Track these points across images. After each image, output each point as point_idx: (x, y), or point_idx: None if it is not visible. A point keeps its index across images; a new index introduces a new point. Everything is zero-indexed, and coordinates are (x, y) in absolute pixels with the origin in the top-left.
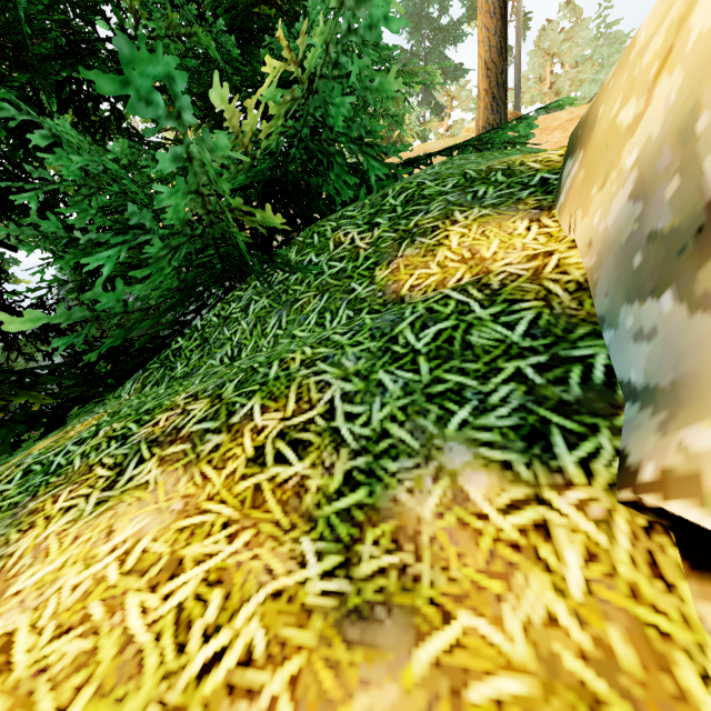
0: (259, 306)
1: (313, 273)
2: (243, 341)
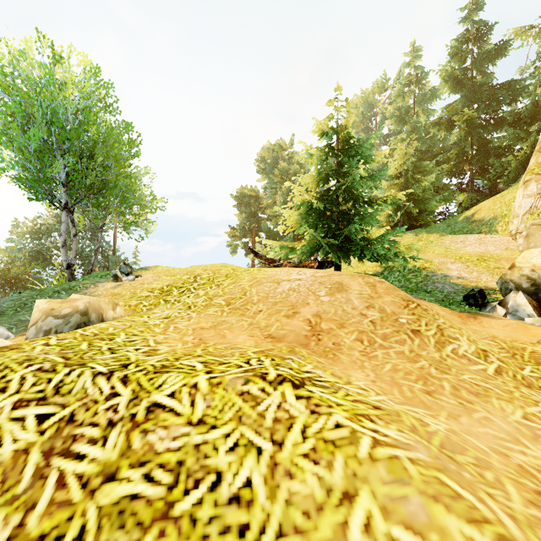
0: None
1: None
2: None
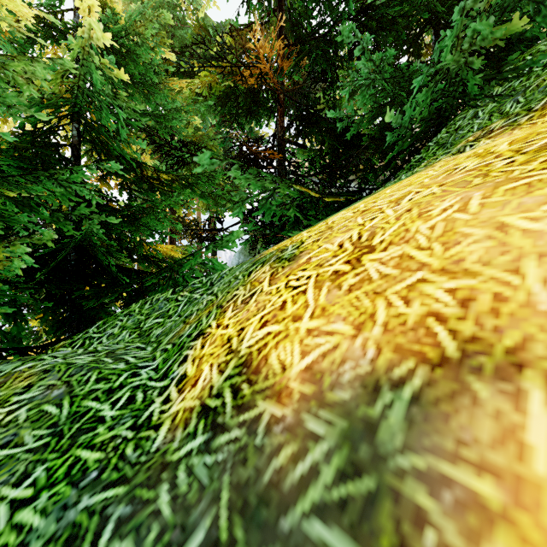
0: (487, 109)
1: (539, 70)
2: (484, 125)
